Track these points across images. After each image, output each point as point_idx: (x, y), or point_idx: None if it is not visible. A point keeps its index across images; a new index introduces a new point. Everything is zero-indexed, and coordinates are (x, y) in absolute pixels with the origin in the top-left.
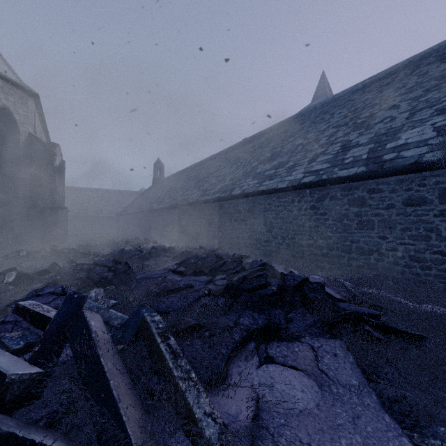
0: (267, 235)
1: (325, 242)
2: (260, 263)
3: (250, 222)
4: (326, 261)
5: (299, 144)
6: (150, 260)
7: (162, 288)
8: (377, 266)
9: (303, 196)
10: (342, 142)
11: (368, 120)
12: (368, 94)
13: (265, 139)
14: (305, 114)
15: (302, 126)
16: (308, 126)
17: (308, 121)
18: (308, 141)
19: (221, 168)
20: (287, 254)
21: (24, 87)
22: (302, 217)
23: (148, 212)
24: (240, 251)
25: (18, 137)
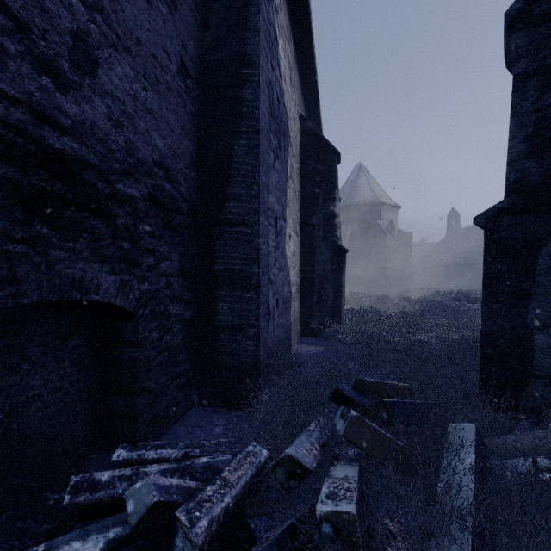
0: None
1: None
2: None
3: None
4: None
5: None
6: None
7: None
8: None
9: None
10: None
11: None
12: None
13: None
14: None
15: None
16: None
17: None
18: None
19: None
20: None
21: (397, 206)
22: None
23: (452, 266)
24: None
25: (394, 232)
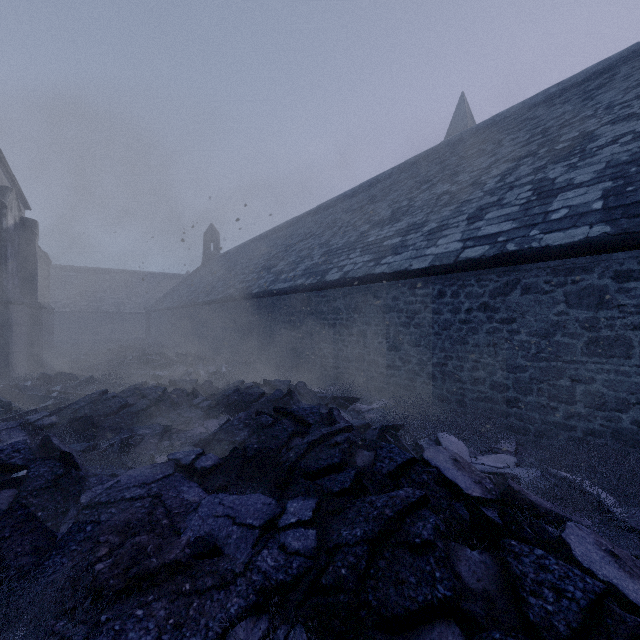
0: (390, 355)
1: (511, 376)
2: (401, 457)
3: (358, 331)
4: (514, 415)
5: (443, 192)
6: (156, 418)
7: (125, 559)
8: (639, 437)
9: (463, 284)
10: (534, 183)
11: (580, 142)
12: (565, 105)
13: (378, 190)
14: (445, 149)
15: (442, 165)
16: (455, 164)
17: (453, 157)
18: (460, 187)
19: (307, 236)
20: (430, 393)
21: None
22: (460, 324)
23: (190, 307)
24: (341, 383)
25: None
